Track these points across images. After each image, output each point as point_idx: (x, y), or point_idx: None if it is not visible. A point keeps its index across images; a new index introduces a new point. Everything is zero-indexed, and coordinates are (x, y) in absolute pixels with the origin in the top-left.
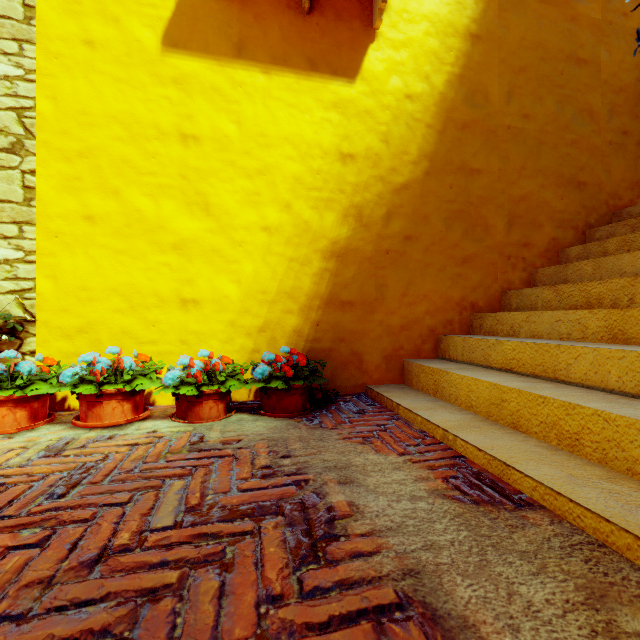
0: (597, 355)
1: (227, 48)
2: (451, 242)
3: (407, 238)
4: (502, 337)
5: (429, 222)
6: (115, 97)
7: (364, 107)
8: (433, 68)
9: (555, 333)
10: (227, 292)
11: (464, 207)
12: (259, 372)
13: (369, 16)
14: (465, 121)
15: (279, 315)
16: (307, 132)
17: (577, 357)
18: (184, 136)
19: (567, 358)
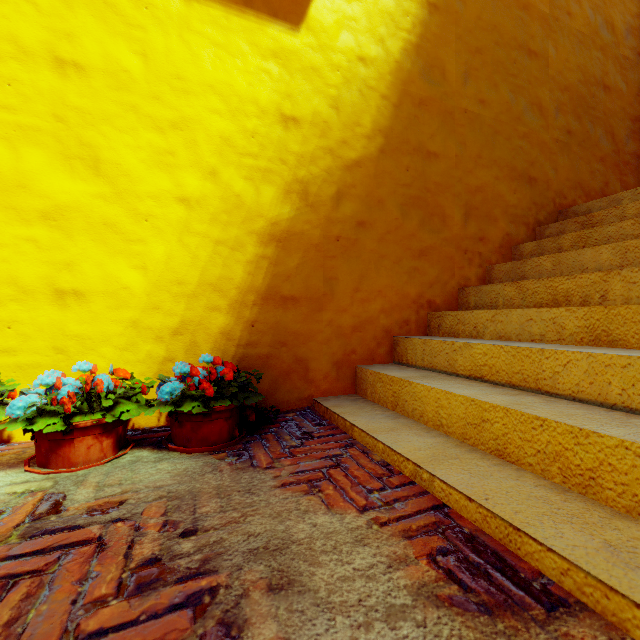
0: (593, 362)
1: None
2: (408, 231)
3: (360, 224)
4: (465, 339)
5: (384, 207)
6: None
7: (310, 63)
8: (388, 31)
9: (526, 334)
10: (127, 281)
11: (421, 193)
12: (166, 391)
13: None
14: (422, 97)
15: (201, 313)
16: (239, 82)
17: (566, 364)
18: (60, 61)
19: (553, 365)
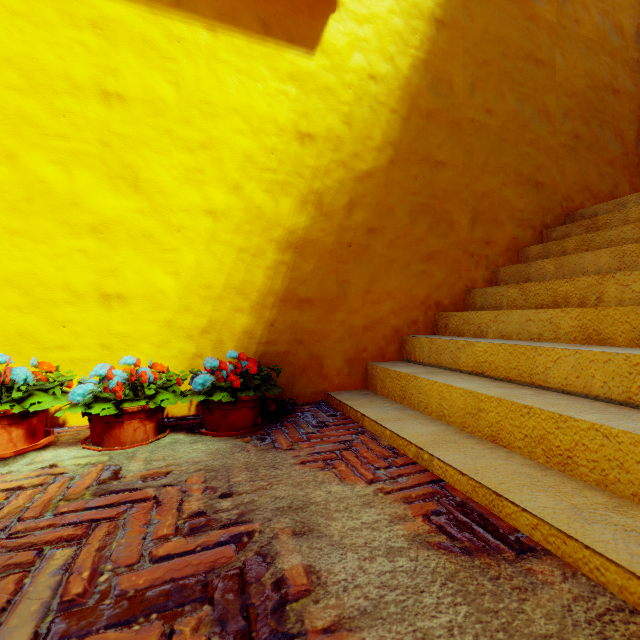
0: (579, 358)
1: None
2: (416, 237)
3: (371, 230)
4: (470, 338)
5: (394, 214)
6: (9, 34)
7: (324, 83)
8: (398, 49)
9: (525, 333)
10: (162, 286)
11: (429, 200)
12: (199, 382)
13: None
14: (430, 110)
15: (227, 314)
16: (260, 104)
17: (557, 360)
18: (106, 93)
19: (545, 361)
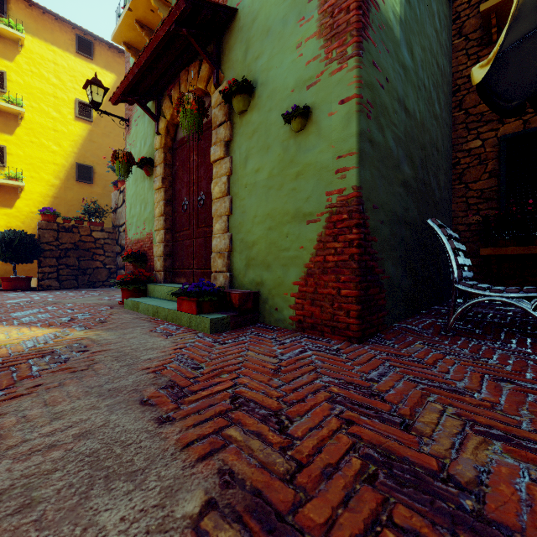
0: None
1: None
2: None
3: None
4: None
5: None
6: None
7: (16, 215)
8: (41, 205)
9: None
10: None
11: None
12: None
13: (18, 192)
14: None
15: None
16: None
17: None
18: None
19: None
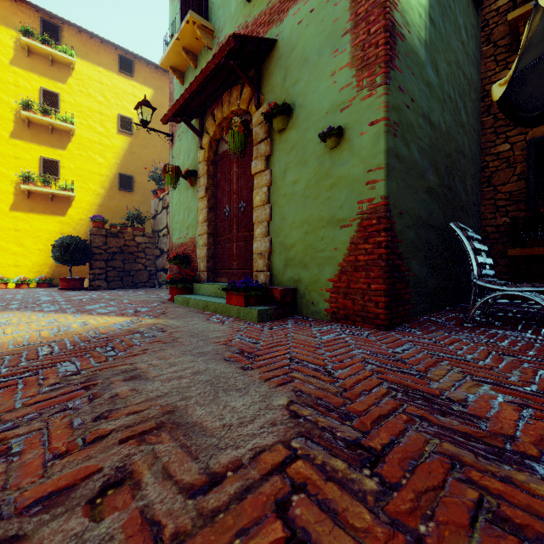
0: None
1: (28, 210)
2: None
3: None
4: None
5: None
6: None
7: (68, 222)
8: (89, 213)
9: None
10: (28, 264)
11: None
12: (37, 280)
13: (69, 202)
14: None
15: (43, 269)
16: (51, 228)
17: None
18: (16, 229)
19: None
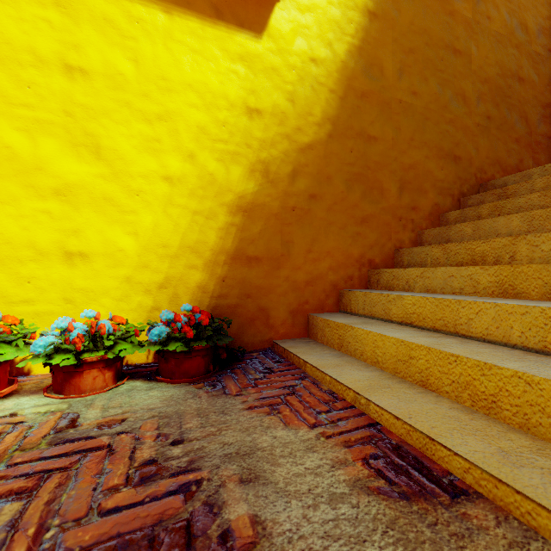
0: (499, 310)
1: None
2: (351, 202)
3: (312, 196)
4: (399, 292)
5: (332, 182)
6: None
7: (271, 64)
8: (335, 36)
9: (448, 288)
10: (122, 245)
11: (363, 170)
12: (155, 334)
13: None
14: (364, 91)
15: (182, 270)
16: (212, 81)
17: (478, 312)
18: (69, 67)
19: (468, 313)
